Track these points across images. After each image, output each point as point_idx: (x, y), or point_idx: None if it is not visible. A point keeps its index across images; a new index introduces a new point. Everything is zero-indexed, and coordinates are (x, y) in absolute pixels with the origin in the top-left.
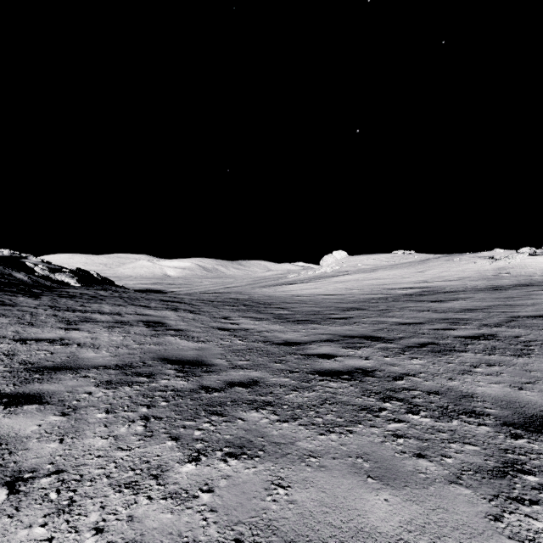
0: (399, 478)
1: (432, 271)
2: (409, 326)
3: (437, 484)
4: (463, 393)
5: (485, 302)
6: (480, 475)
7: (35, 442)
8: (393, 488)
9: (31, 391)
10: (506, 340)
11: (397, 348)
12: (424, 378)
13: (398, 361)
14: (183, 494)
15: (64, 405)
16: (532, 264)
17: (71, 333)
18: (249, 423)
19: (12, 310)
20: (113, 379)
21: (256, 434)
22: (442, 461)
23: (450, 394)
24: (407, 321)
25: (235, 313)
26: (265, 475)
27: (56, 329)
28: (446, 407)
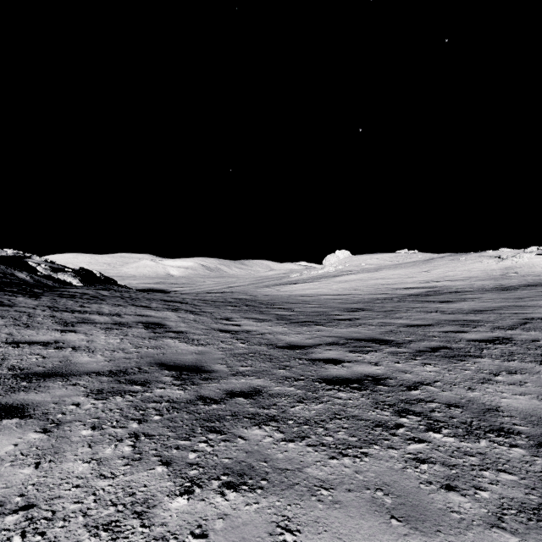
0: (428, 520)
1: (437, 270)
2: (417, 328)
3: (475, 528)
4: (486, 406)
5: (495, 303)
6: (525, 516)
7: (7, 466)
8: (423, 534)
9: (15, 402)
10: (524, 344)
11: (408, 352)
12: (441, 388)
13: (410, 368)
14: (171, 540)
15: (48, 419)
16: (540, 263)
17: (67, 336)
18: (250, 443)
19: (9, 310)
20: (104, 388)
21: (259, 458)
22: (476, 495)
23: (473, 408)
24: (415, 322)
25: (237, 314)
26: (270, 514)
27: (52, 331)
28: (470, 423)
